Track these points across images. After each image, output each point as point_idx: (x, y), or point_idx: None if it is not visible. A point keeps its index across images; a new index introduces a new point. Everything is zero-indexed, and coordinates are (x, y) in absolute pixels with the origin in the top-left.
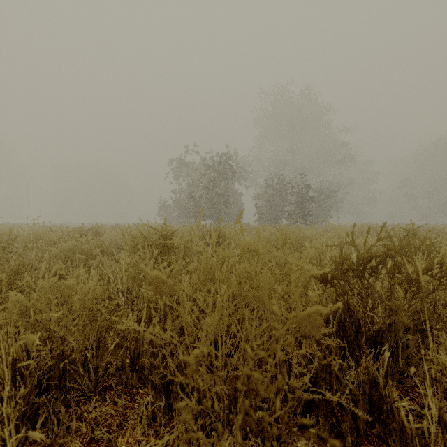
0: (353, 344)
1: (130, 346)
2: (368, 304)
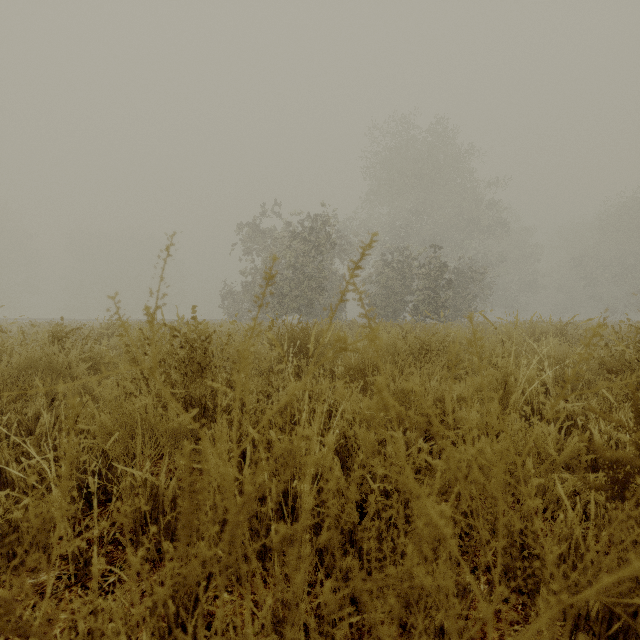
0: None
1: None
2: None
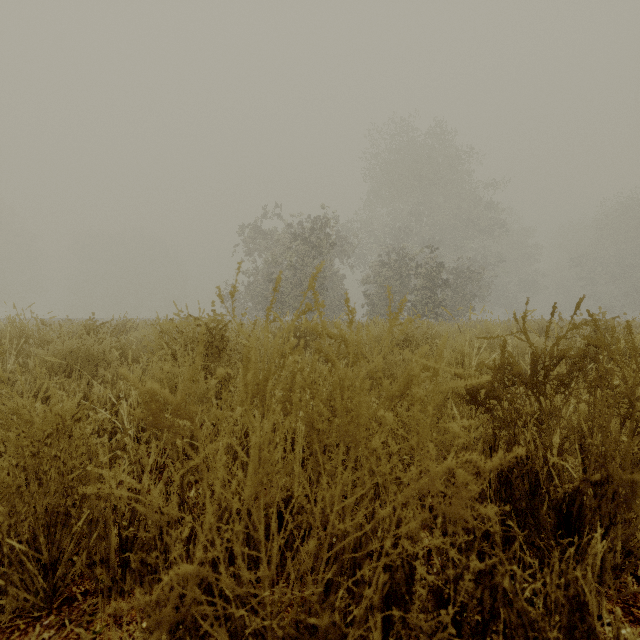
0: (525, 515)
1: (121, 520)
2: (552, 443)
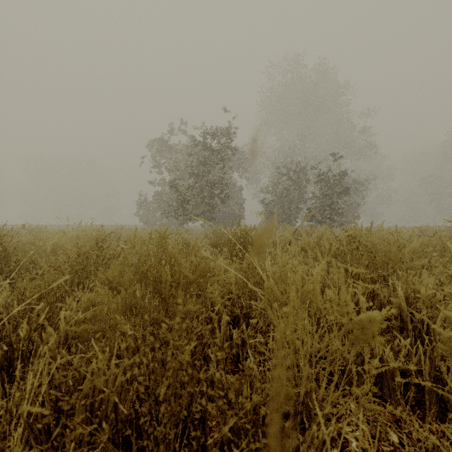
0: None
1: None
2: None
